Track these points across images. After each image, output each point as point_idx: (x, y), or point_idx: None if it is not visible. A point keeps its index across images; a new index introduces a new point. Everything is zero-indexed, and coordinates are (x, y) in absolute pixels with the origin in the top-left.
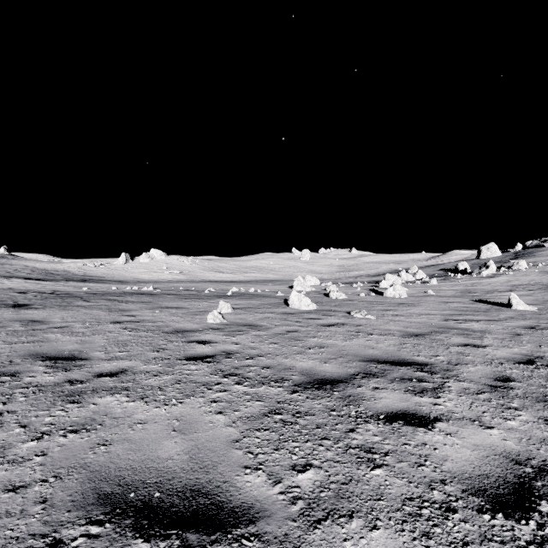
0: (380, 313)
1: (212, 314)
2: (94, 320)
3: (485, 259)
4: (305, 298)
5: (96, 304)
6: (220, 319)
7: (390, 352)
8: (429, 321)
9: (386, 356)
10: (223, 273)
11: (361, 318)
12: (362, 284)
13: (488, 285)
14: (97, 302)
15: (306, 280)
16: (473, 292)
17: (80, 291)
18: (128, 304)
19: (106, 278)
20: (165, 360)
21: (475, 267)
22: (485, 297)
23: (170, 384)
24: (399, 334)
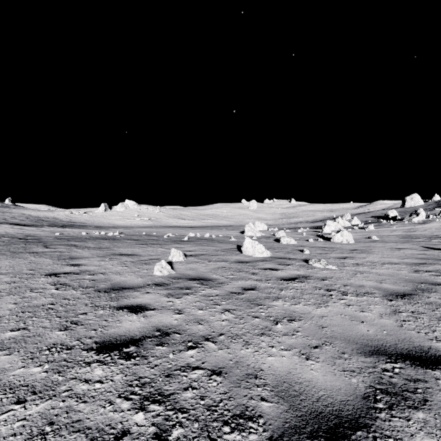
0: (339, 262)
1: (160, 265)
2: (30, 271)
3: (410, 207)
4: (259, 245)
5: (52, 250)
6: (168, 271)
7: (392, 330)
8: (399, 273)
9: (392, 341)
10: (184, 220)
11: (322, 268)
12: (306, 230)
13: (426, 231)
14: (54, 248)
15: (256, 226)
16: (415, 237)
17: (50, 236)
18: (83, 250)
19: (87, 224)
20: (65, 350)
21: (403, 214)
22: (432, 243)
23: (27, 436)
24: (379, 293)
